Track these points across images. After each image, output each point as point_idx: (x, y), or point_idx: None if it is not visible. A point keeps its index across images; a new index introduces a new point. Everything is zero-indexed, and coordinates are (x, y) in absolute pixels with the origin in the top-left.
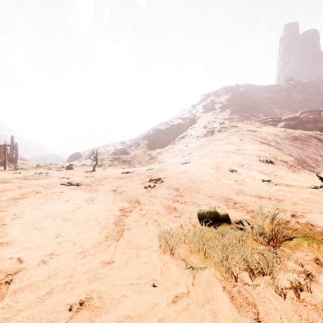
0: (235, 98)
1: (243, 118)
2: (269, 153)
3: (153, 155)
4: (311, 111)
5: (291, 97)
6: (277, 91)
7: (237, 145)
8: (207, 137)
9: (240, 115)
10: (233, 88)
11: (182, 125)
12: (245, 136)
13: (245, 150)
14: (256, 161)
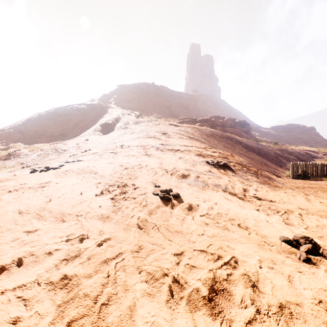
0: (153, 95)
1: (160, 116)
2: (212, 151)
3: (22, 152)
4: (216, 117)
5: (197, 106)
6: (187, 99)
7: (160, 139)
8: (119, 130)
9: (158, 113)
10: (150, 85)
11: (86, 113)
12: (168, 129)
13: (174, 145)
14: (204, 165)
